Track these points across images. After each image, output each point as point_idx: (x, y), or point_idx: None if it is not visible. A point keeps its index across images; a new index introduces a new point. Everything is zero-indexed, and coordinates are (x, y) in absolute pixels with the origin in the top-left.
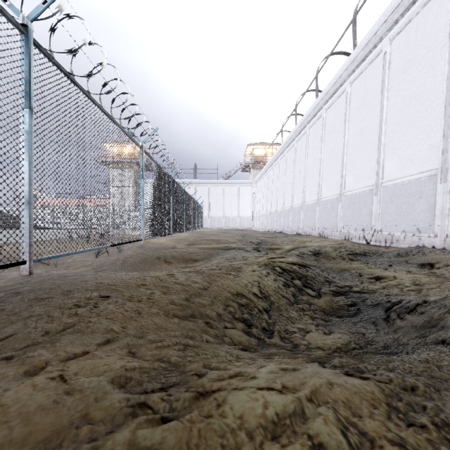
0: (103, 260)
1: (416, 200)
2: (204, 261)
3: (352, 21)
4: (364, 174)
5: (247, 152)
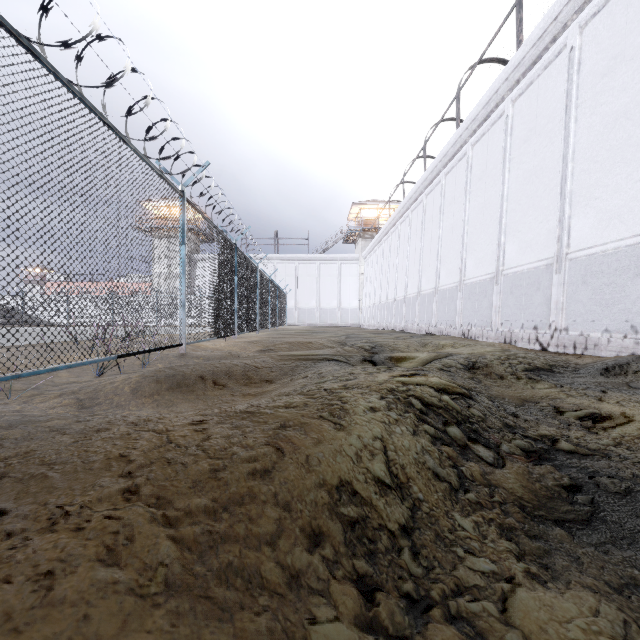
0: (102, 382)
1: (629, 279)
2: (282, 382)
3: (516, 5)
4: (536, 241)
5: (352, 215)
